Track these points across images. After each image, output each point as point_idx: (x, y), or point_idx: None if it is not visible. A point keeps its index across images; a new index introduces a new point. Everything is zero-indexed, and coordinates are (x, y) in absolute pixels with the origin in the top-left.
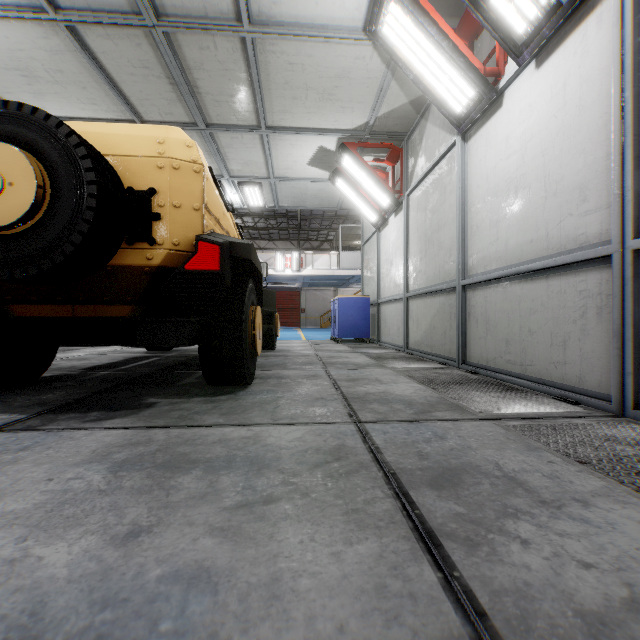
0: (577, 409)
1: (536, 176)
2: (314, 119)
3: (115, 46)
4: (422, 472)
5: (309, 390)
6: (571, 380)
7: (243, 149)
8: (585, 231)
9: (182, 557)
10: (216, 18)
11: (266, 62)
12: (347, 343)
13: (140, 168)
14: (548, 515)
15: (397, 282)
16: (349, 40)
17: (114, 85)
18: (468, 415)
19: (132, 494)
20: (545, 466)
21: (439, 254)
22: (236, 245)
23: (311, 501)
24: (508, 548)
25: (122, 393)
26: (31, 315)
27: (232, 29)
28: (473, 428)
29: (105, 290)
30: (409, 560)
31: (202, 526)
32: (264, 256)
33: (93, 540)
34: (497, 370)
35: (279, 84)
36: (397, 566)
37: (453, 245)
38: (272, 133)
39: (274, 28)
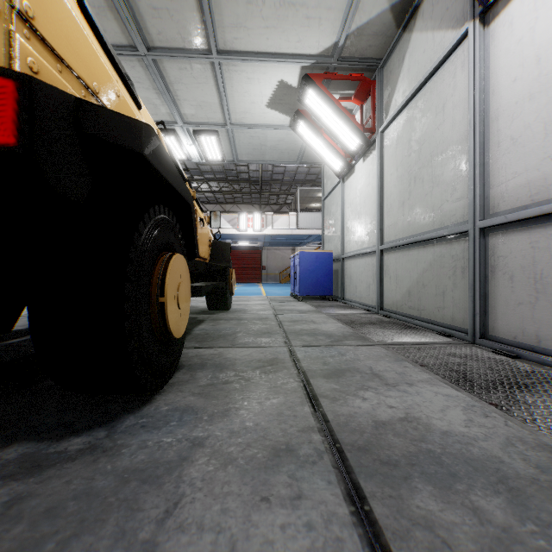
0: None
1: None
2: (273, 39)
3: None
4: None
5: (262, 410)
6: None
7: (194, 85)
8: None
9: None
10: None
11: None
12: (308, 300)
13: None
14: None
15: (366, 234)
16: None
17: None
18: None
19: None
20: None
21: (433, 192)
22: (98, 112)
23: None
24: None
25: None
26: None
27: None
28: None
29: None
30: None
31: None
32: (228, 217)
33: None
34: None
35: None
36: None
37: (459, 176)
38: (225, 60)
39: None
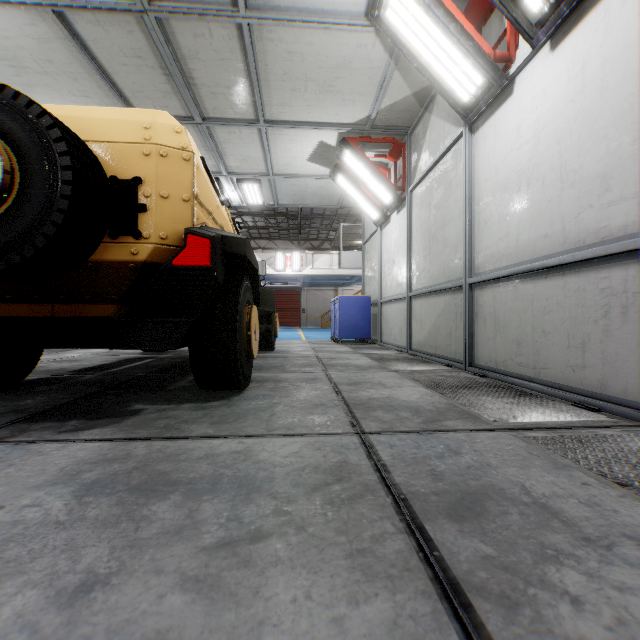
0: (600, 417)
1: (551, 166)
2: (314, 112)
3: (106, 34)
4: (438, 497)
5: (308, 395)
6: (591, 385)
7: (241, 144)
8: (607, 224)
9: (141, 624)
10: (211, 3)
11: (264, 51)
12: (348, 344)
13: (124, 155)
14: (597, 559)
15: (399, 281)
16: (350, 27)
17: (106, 76)
18: (482, 424)
19: (95, 528)
20: (579, 489)
21: (444, 251)
22: (229, 239)
23: (308, 538)
24: (556, 610)
25: (108, 398)
26: (7, 315)
27: (228, 15)
28: (489, 440)
29: (87, 288)
30: (432, 629)
31: (172, 575)
32: (264, 255)
33: (33, 596)
34: (507, 373)
35: (277, 75)
36: (417, 639)
37: (459, 242)
38: (271, 127)
39: (272, 14)
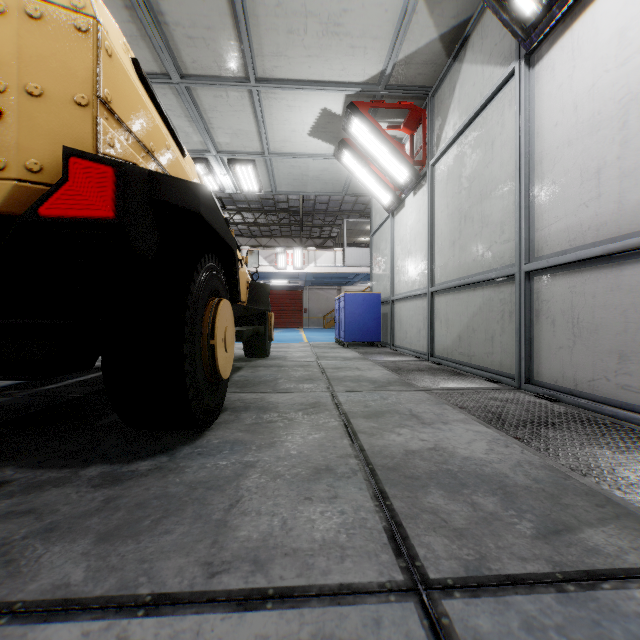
0: None
1: None
2: (316, 67)
3: None
4: None
5: (305, 442)
6: None
7: (230, 113)
8: None
9: None
10: None
11: None
12: (355, 347)
13: None
14: None
15: (417, 274)
16: None
17: None
18: None
19: None
20: None
21: (482, 233)
22: (165, 180)
23: None
24: None
25: None
26: None
27: None
28: None
29: None
30: None
31: None
32: (264, 253)
33: None
34: (597, 398)
35: (269, 8)
36: None
37: (507, 217)
38: (264, 88)
39: None
